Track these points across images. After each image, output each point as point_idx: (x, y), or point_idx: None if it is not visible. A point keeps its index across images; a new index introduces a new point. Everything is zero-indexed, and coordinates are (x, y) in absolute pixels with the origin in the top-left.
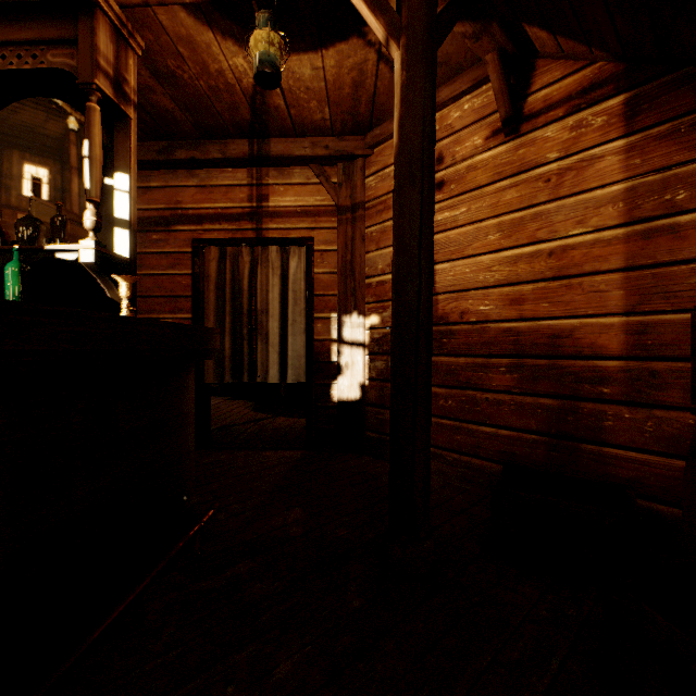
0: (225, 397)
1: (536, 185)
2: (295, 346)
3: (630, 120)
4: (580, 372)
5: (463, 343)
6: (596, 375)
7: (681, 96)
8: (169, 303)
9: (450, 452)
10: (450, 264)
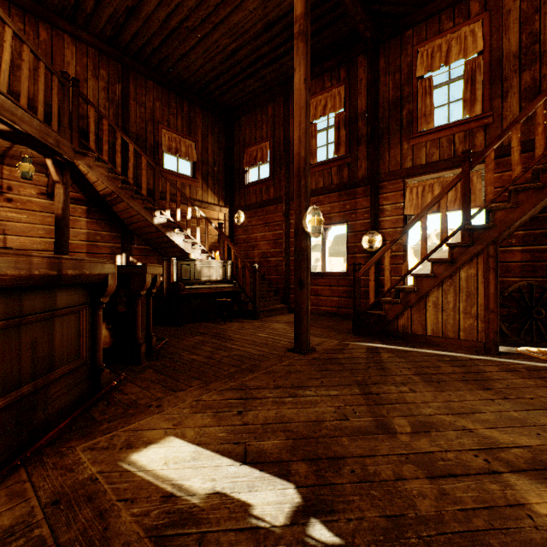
0: None
1: None
2: None
3: (88, 214)
4: None
5: None
6: None
7: (99, 215)
8: None
9: None
10: (18, 237)
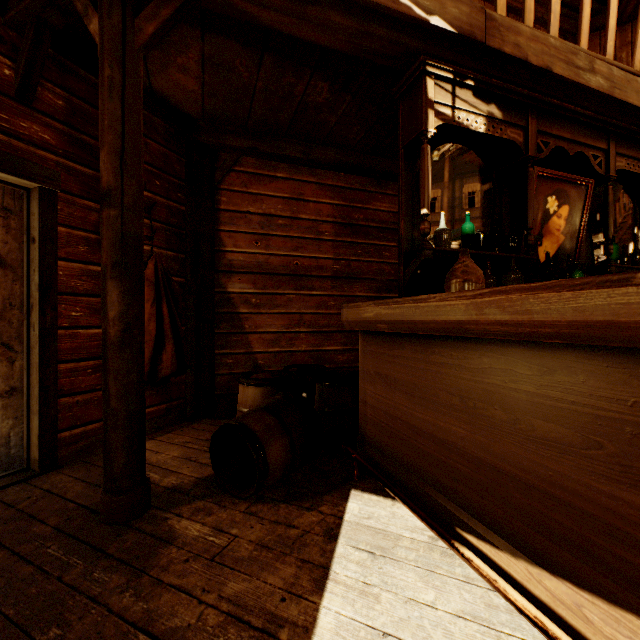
0: None
1: None
2: None
3: None
4: None
5: None
6: None
7: None
8: None
9: None
10: None
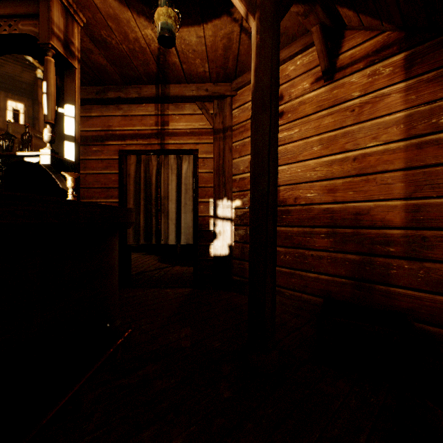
0: (141, 253)
1: (345, 114)
2: (186, 220)
3: (408, 69)
4: (374, 237)
5: (296, 218)
6: (385, 239)
7: (442, 53)
8: (103, 192)
9: (288, 290)
10: (288, 166)
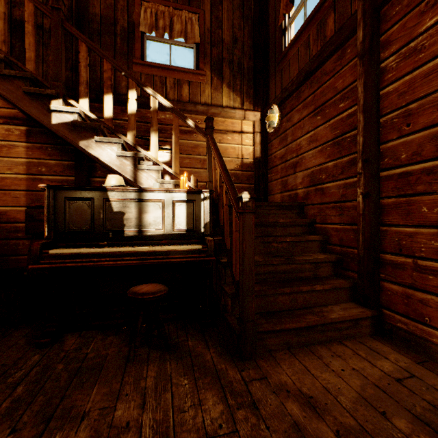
0: None
1: None
2: None
3: (28, 137)
4: (10, 228)
5: None
6: (16, 229)
7: (44, 137)
8: None
9: None
10: None
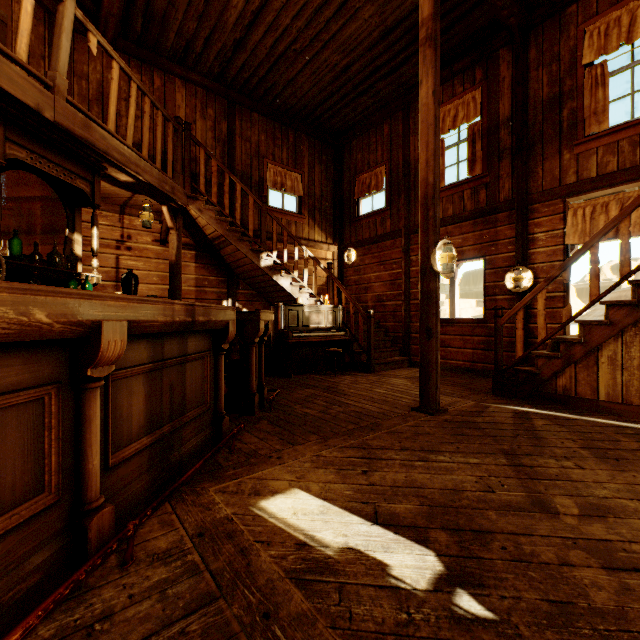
0: None
1: None
2: None
3: (197, 259)
4: None
5: None
6: None
7: (207, 259)
8: None
9: None
10: None
